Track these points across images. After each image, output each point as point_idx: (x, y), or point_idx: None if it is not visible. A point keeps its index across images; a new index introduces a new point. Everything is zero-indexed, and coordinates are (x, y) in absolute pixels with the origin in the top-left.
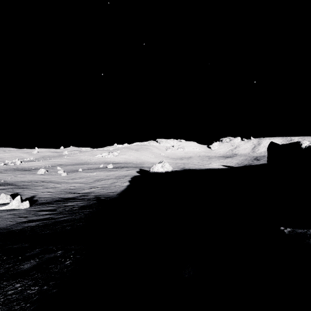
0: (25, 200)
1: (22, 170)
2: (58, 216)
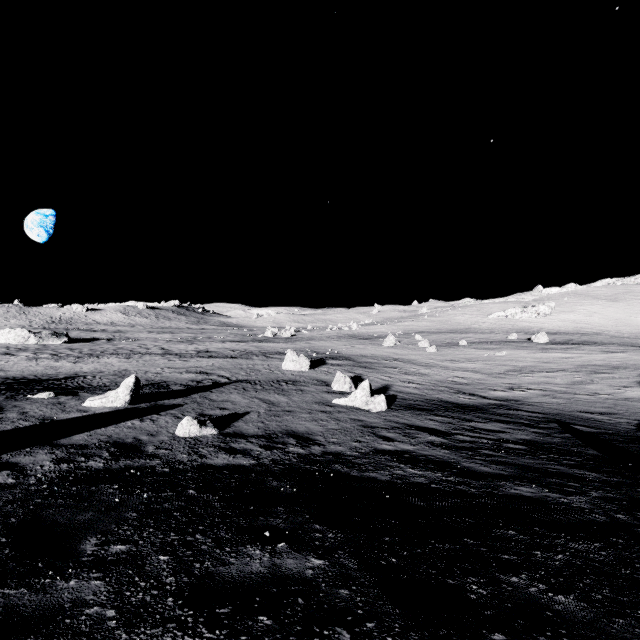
0: (373, 393)
1: (359, 338)
2: (483, 469)
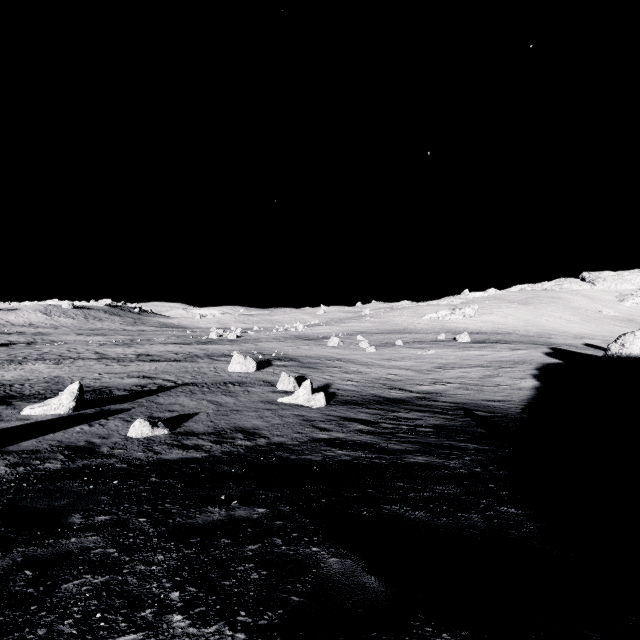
0: (315, 391)
1: (305, 339)
2: (395, 447)
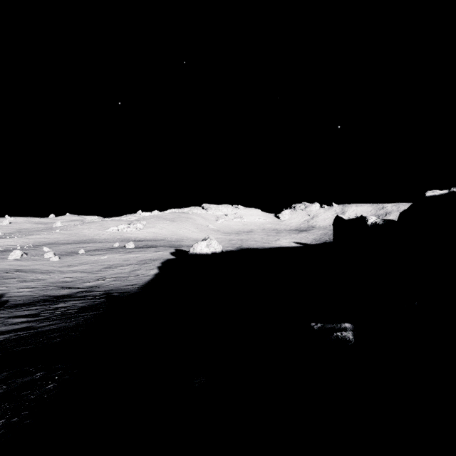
0: None
1: None
2: (42, 325)
